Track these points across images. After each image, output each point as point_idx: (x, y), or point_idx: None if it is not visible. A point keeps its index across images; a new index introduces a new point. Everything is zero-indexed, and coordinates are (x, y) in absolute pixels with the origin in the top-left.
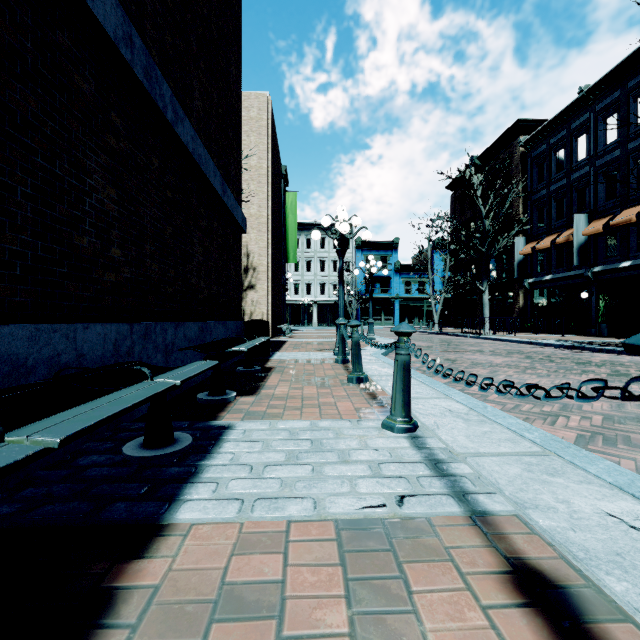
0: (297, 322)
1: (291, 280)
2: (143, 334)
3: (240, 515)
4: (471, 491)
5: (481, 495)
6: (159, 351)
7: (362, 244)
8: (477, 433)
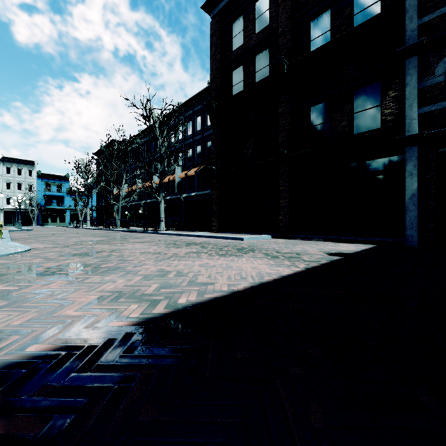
0: None
1: None
2: None
3: None
4: None
5: None
6: None
7: (42, 175)
8: None
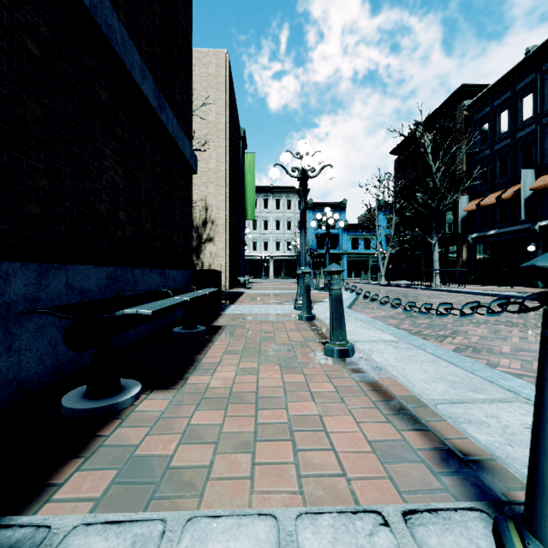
0: (255, 275)
1: (249, 236)
2: None
3: None
4: None
5: None
6: None
7: (313, 205)
8: None
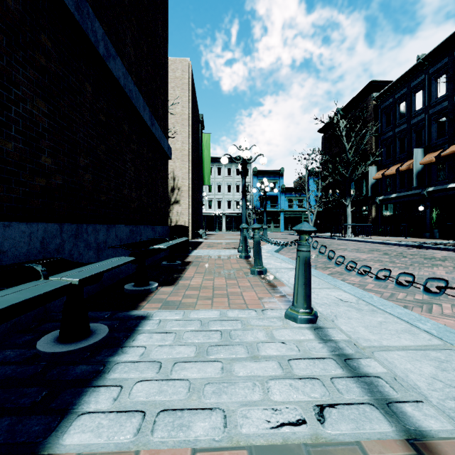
0: (211, 228)
1: (206, 198)
2: (74, 233)
3: (137, 438)
4: (394, 399)
5: (407, 405)
6: (91, 248)
7: (257, 172)
8: (373, 323)
